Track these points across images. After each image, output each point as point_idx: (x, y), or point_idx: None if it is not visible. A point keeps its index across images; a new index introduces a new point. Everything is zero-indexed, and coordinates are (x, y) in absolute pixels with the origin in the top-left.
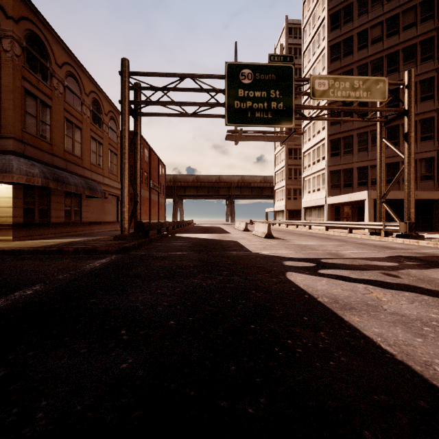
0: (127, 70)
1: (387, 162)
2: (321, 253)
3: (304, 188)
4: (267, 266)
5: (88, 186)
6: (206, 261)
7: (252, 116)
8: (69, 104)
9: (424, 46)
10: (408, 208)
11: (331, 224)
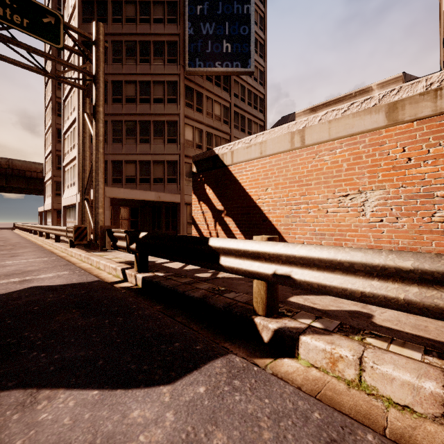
0: None
1: (140, 160)
2: None
3: (65, 181)
4: None
5: None
6: None
7: None
8: None
9: (170, 48)
10: (95, 207)
11: (47, 229)
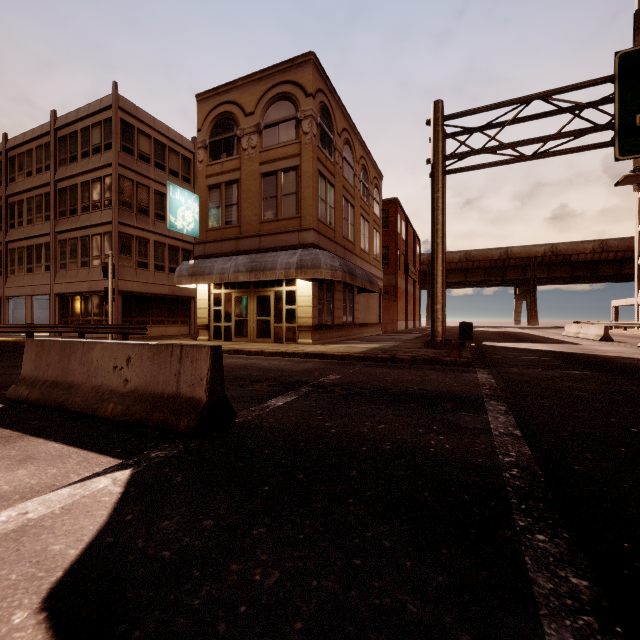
0: (441, 115)
1: None
2: None
3: None
4: None
5: (368, 278)
6: None
7: None
8: (345, 179)
9: None
10: None
11: None
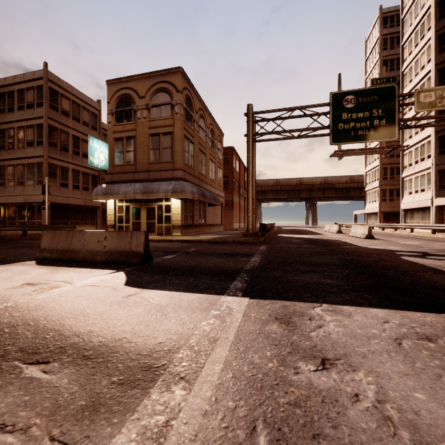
0: (251, 112)
1: None
2: (427, 249)
3: (403, 188)
4: (382, 253)
5: (214, 198)
6: (333, 250)
7: (354, 135)
8: (200, 138)
9: None
10: None
11: (439, 227)
